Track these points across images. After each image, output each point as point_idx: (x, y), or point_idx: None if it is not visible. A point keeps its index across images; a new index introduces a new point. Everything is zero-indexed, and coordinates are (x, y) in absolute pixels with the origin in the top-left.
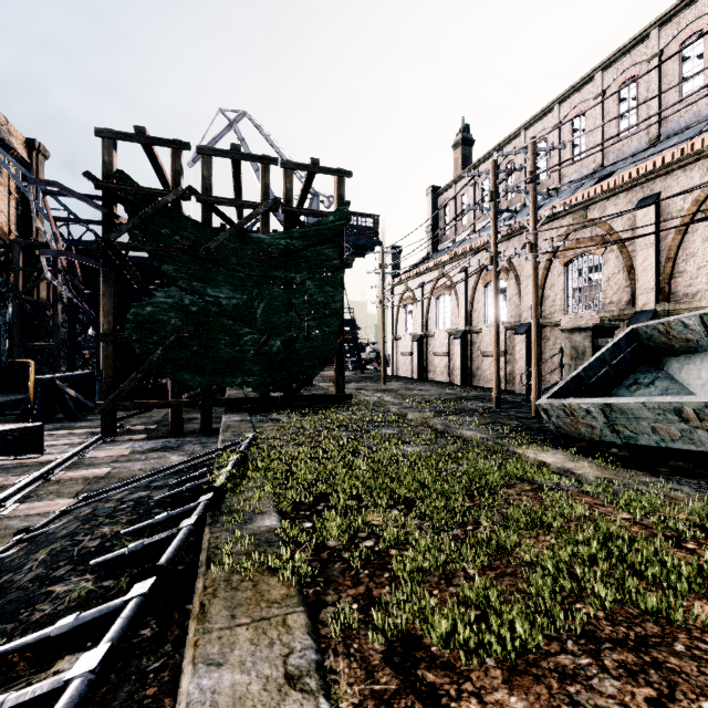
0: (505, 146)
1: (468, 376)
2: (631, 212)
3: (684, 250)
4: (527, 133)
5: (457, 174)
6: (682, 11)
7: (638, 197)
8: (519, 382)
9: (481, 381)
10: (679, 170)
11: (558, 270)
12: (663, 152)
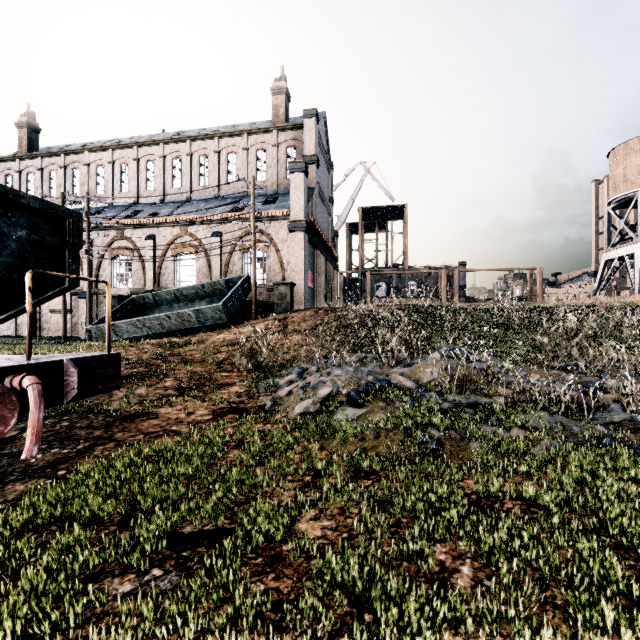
0: (71, 154)
1: (38, 329)
2: (145, 240)
3: (165, 264)
4: (90, 155)
5: (22, 151)
6: (173, 143)
7: (148, 233)
8: (82, 329)
9: (51, 332)
10: (163, 228)
11: (108, 261)
12: (163, 211)
